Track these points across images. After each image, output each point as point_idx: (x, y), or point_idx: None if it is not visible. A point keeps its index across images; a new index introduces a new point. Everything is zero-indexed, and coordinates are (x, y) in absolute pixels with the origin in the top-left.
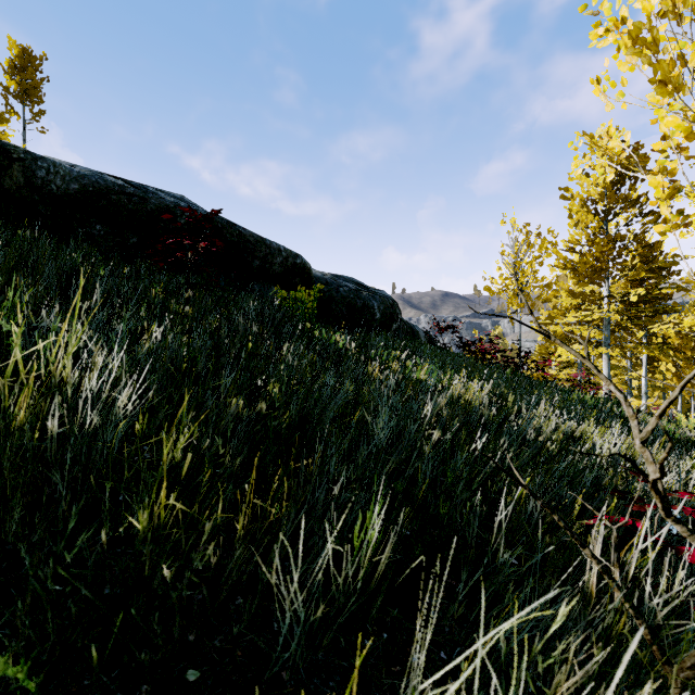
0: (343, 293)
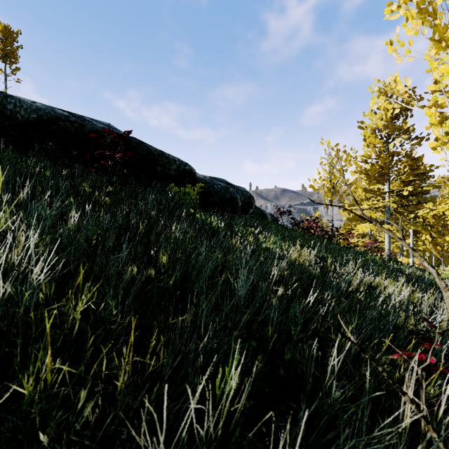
0: (217, 189)
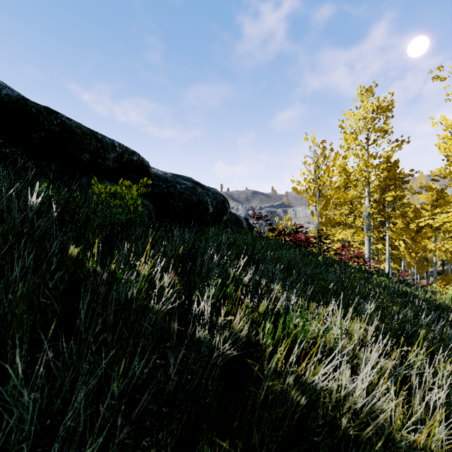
0: (180, 190)
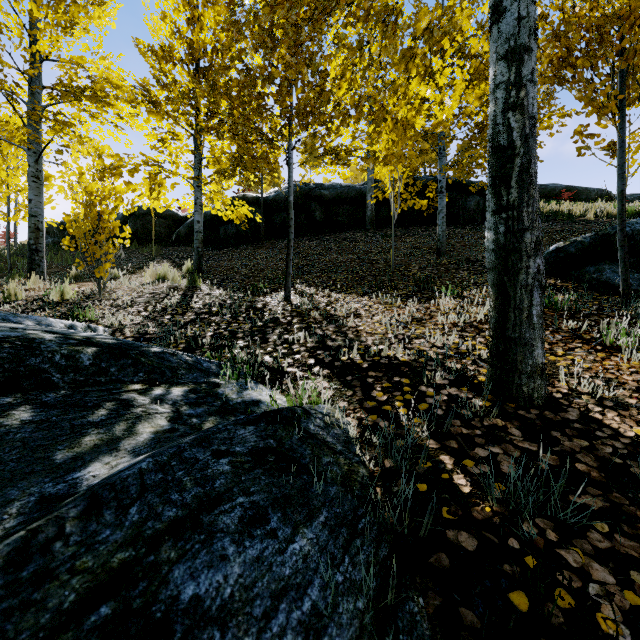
0: (630, 199)
